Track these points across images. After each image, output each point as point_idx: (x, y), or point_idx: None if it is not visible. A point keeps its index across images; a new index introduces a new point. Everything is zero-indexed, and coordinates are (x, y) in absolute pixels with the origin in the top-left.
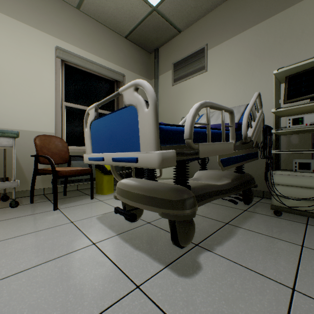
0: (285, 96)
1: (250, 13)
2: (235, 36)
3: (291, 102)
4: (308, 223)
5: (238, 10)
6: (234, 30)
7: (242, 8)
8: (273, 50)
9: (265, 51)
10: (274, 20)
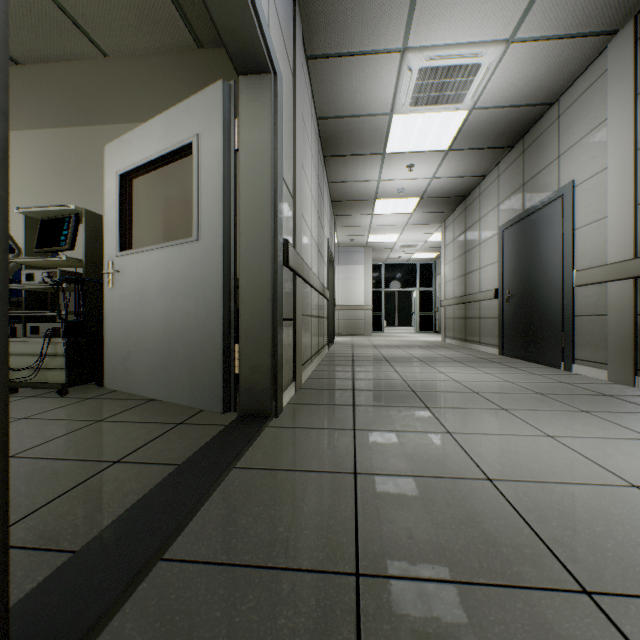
0: (36, 244)
1: (49, 106)
2: (31, 130)
3: (41, 252)
4: (34, 396)
5: (34, 92)
6: (29, 120)
7: (40, 93)
8: (75, 174)
9: (66, 171)
10: (76, 134)
